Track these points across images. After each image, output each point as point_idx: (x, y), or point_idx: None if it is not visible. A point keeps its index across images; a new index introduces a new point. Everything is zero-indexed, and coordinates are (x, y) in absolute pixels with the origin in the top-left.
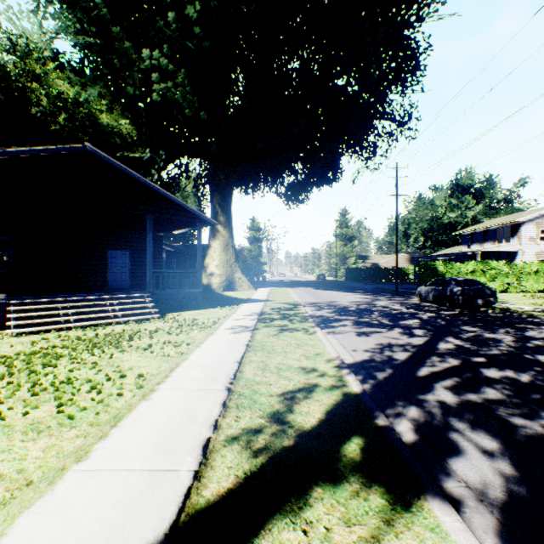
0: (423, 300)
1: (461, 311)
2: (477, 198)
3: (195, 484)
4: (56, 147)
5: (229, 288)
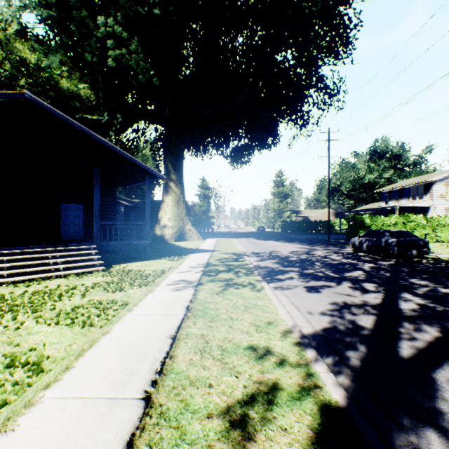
0: (357, 250)
1: (397, 261)
2: (391, 162)
3: None
4: None
5: (180, 239)
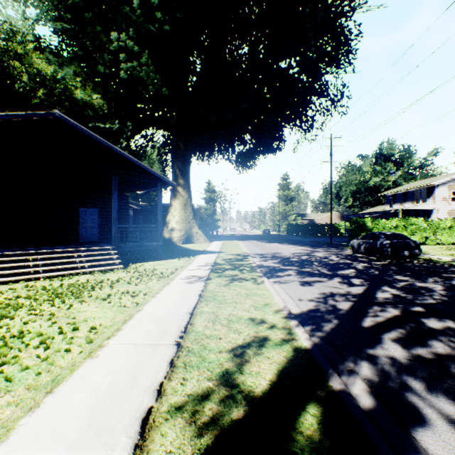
0: (356, 251)
1: (390, 261)
2: (397, 165)
3: None
4: (26, 113)
5: (187, 241)
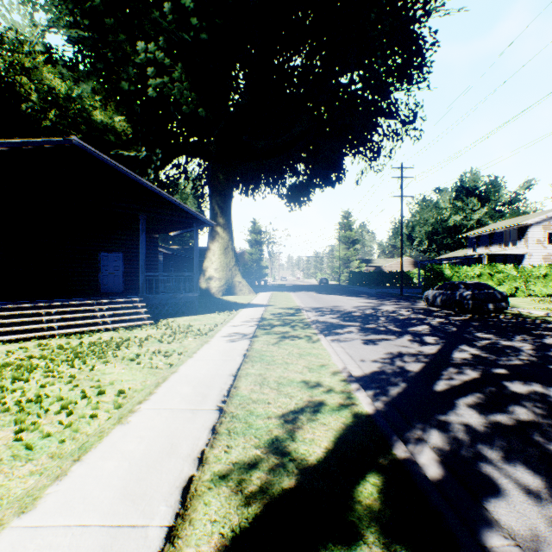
0: (431, 305)
1: (472, 316)
2: (482, 201)
3: (166, 548)
4: (39, 140)
5: (228, 292)
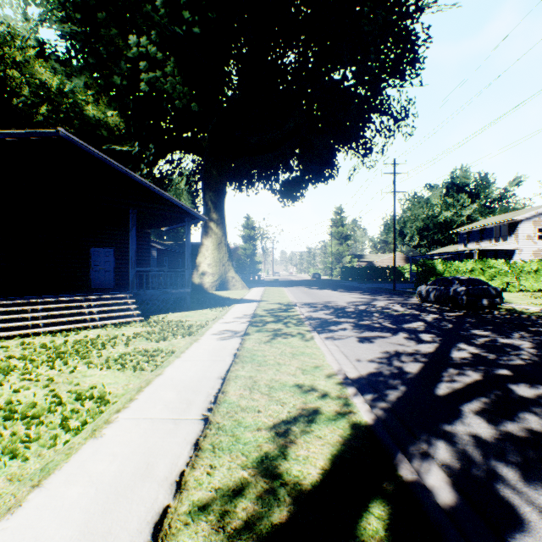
0: (424, 300)
1: (466, 312)
2: (472, 197)
3: None
4: (23, 131)
5: (221, 288)
